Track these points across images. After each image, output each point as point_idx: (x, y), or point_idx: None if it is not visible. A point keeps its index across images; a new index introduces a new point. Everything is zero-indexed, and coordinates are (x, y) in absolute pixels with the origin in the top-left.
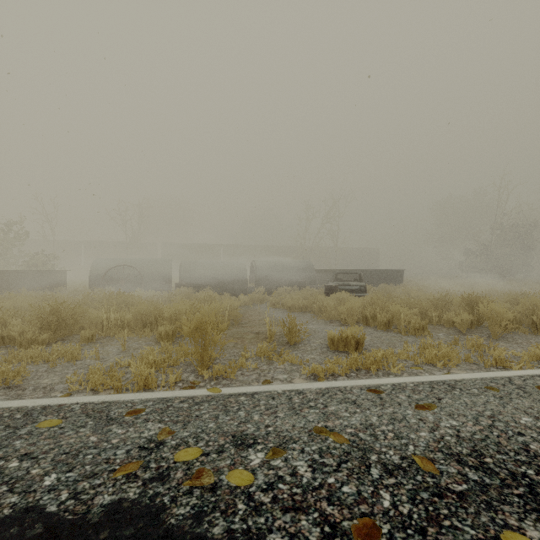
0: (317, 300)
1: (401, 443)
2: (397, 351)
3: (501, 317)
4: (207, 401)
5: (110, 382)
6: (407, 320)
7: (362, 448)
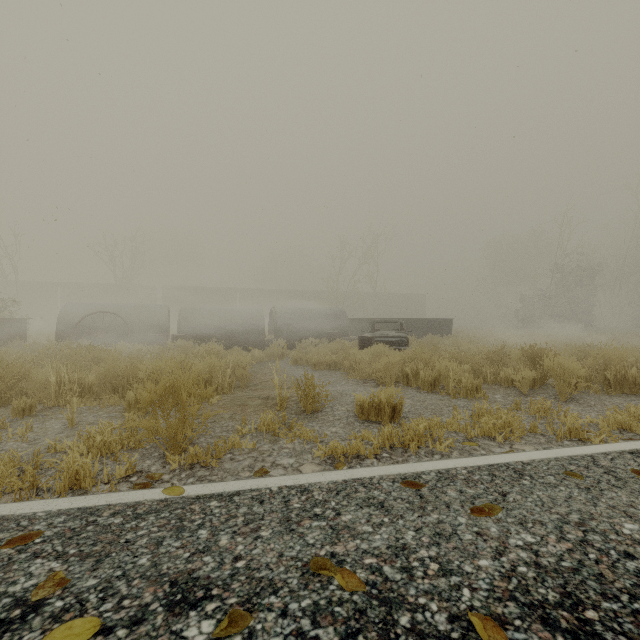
0: (349, 355)
1: (450, 584)
2: (445, 419)
3: (569, 374)
4: (155, 511)
5: (6, 484)
6: (457, 378)
7: (386, 599)
